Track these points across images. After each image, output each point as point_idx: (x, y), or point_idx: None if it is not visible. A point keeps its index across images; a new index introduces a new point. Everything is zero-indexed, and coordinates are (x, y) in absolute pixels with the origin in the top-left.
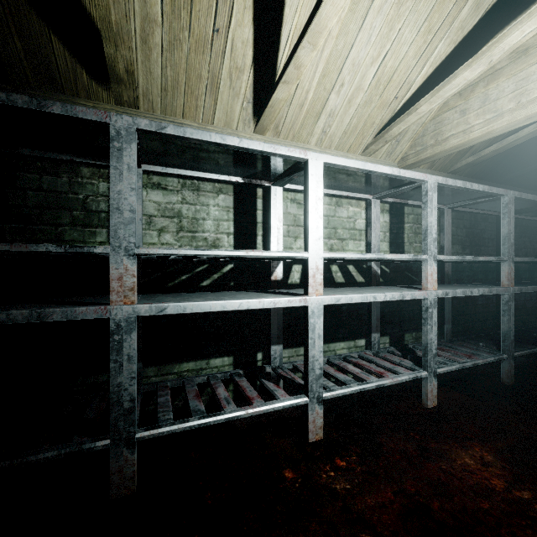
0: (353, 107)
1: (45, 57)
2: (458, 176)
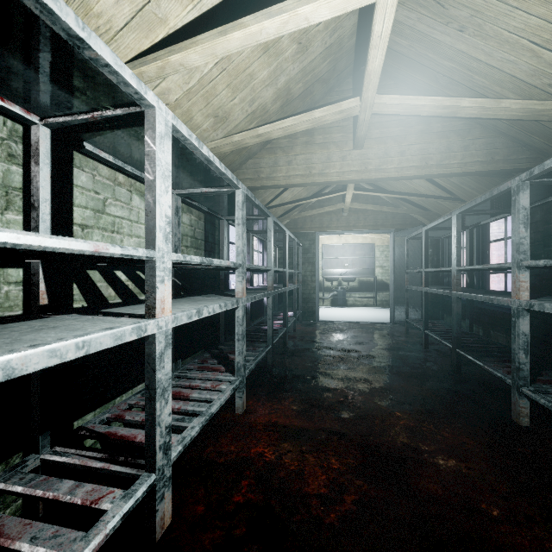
0: None
1: (549, 133)
2: None
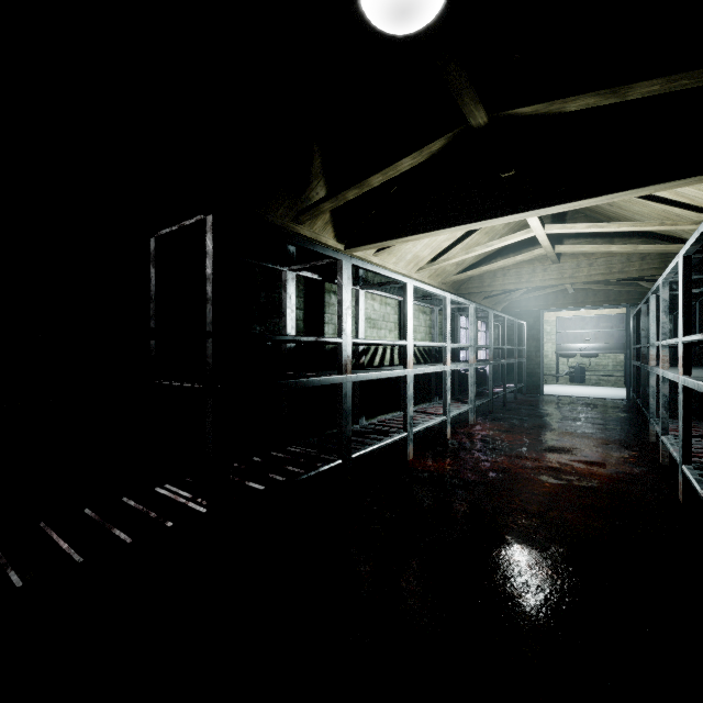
0: None
1: None
2: None
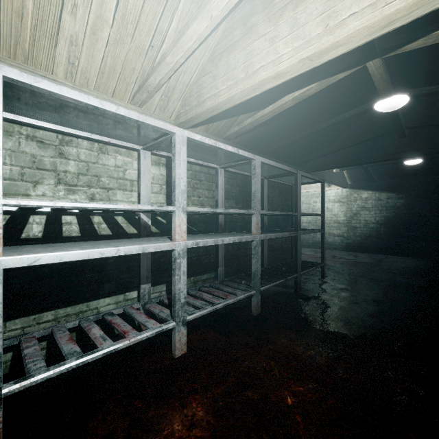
0: (102, 42)
1: None
2: (232, 143)
